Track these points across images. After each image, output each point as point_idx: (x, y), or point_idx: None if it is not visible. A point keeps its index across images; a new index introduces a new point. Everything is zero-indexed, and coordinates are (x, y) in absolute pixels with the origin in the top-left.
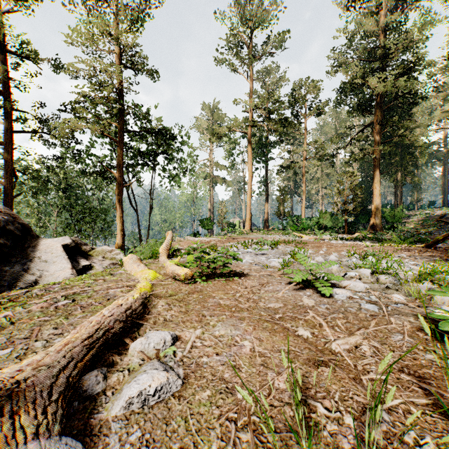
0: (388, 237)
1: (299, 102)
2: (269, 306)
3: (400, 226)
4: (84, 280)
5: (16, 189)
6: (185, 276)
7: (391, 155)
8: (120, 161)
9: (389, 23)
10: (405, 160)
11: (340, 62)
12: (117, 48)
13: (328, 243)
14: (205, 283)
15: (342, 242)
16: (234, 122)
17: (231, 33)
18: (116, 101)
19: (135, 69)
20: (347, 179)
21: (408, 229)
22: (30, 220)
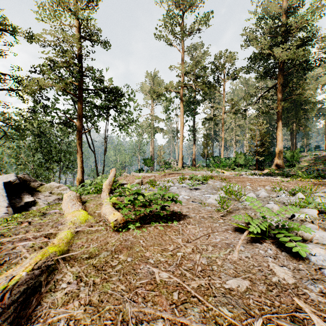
0: (291, 173)
1: (219, 69)
2: (230, 286)
3: (296, 164)
4: (9, 222)
5: (2, 135)
6: (116, 223)
7: (288, 110)
8: (80, 112)
9: (290, 6)
10: (299, 114)
11: (251, 37)
12: (77, 23)
13: (248, 178)
14: (138, 231)
15: (258, 177)
16: (170, 84)
17: (167, 15)
18: (75, 64)
19: (92, 40)
20: (258, 127)
21: (304, 166)
22: (11, 159)
